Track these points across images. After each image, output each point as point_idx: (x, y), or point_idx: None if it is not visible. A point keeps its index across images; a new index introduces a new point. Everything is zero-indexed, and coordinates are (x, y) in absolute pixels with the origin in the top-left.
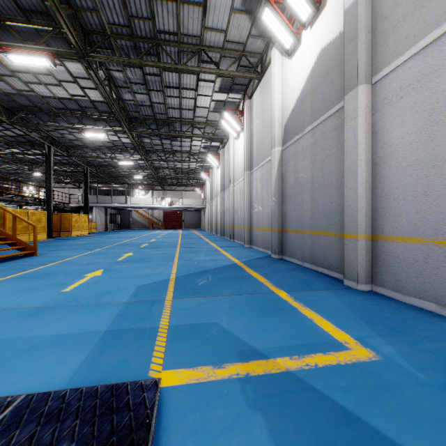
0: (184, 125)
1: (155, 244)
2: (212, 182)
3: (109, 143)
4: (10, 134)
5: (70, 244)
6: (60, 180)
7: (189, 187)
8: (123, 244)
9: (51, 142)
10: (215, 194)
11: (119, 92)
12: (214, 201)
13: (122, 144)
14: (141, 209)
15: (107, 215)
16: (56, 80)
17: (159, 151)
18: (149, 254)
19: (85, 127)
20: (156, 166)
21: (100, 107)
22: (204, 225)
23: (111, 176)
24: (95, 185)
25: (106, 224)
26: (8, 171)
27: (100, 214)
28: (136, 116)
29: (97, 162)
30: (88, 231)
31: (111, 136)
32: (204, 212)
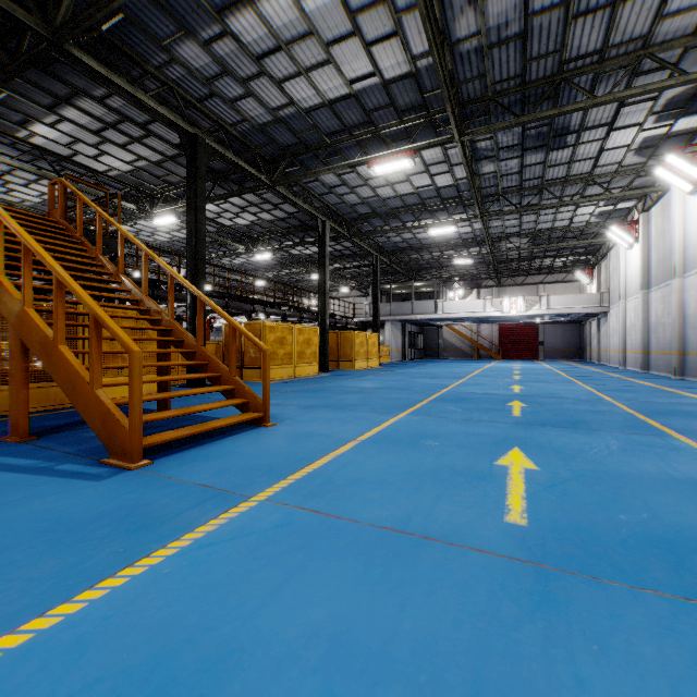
0: (603, 80)
1: (550, 408)
2: (650, 242)
3: (411, 198)
4: (280, 217)
5: (348, 388)
6: (342, 285)
7: (553, 276)
8: (456, 399)
9: (328, 218)
10: (675, 269)
11: (445, 18)
12: (672, 286)
13: (435, 193)
14: (459, 323)
15: (405, 335)
16: (322, 46)
17: (511, 192)
18: (610, 473)
19: (373, 155)
20: (494, 234)
21: (400, 99)
22: (598, 352)
23: (410, 270)
24: (387, 286)
25: (403, 350)
26: (287, 279)
27: (395, 333)
28: (475, 94)
29: (392, 244)
30: (377, 361)
31: (417, 178)
32: (598, 323)
